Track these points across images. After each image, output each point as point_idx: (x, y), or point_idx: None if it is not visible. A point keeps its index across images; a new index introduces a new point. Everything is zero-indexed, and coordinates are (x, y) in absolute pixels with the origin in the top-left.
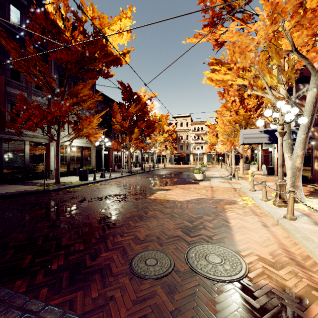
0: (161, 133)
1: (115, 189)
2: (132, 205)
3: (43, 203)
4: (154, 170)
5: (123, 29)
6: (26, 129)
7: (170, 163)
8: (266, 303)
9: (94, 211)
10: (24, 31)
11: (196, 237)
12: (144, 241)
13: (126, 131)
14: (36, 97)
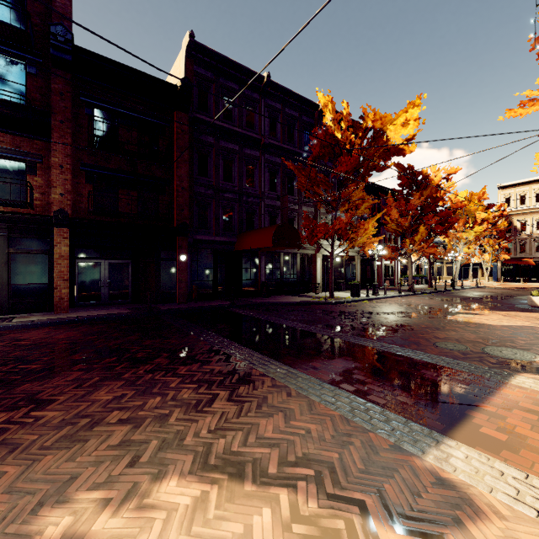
0: (469, 226)
1: (397, 307)
2: (426, 321)
3: (336, 311)
4: (453, 289)
5: (410, 118)
6: (306, 243)
7: (491, 279)
8: (537, 367)
9: (387, 321)
10: (296, 143)
11: (498, 344)
12: (443, 339)
13: (406, 231)
14: (305, 207)
